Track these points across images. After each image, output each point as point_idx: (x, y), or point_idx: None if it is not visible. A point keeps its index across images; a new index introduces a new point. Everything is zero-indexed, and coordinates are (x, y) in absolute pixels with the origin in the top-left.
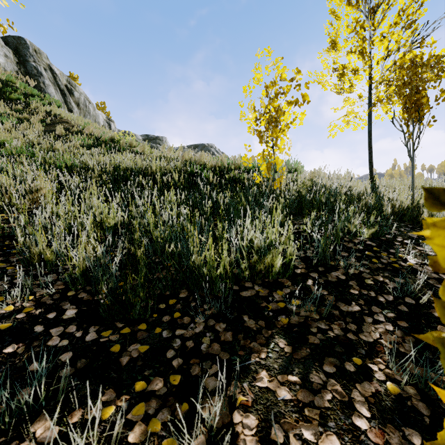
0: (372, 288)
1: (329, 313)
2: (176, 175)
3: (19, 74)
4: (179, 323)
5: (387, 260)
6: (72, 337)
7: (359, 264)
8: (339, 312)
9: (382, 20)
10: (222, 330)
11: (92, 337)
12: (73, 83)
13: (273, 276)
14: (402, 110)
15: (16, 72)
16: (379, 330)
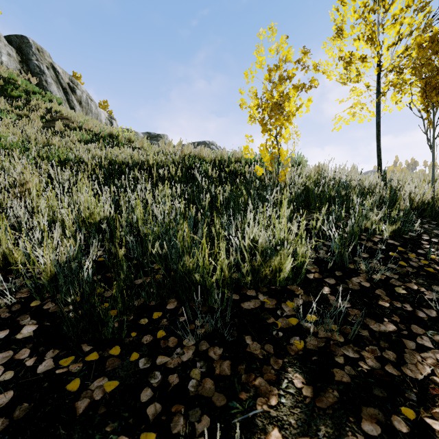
0: (406, 300)
1: (357, 333)
2: (173, 169)
3: (22, 73)
4: (162, 346)
5: (418, 263)
6: (20, 367)
7: (384, 268)
8: (369, 333)
9: (392, 3)
10: (217, 358)
11: (47, 367)
12: (75, 82)
13: (281, 282)
14: (422, 94)
15: (19, 71)
16: (428, 361)
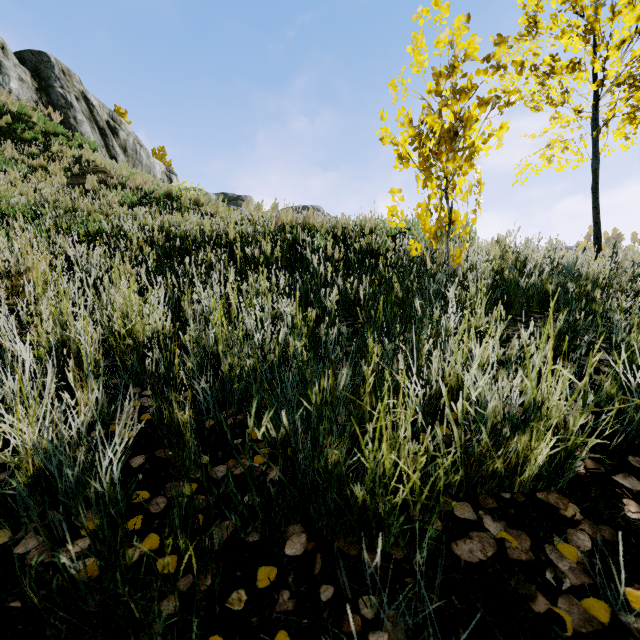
0: None
1: None
2: (269, 245)
3: (40, 106)
4: None
5: None
6: None
7: None
8: None
9: None
10: None
11: None
12: (117, 119)
13: (523, 485)
14: None
15: (35, 103)
16: None
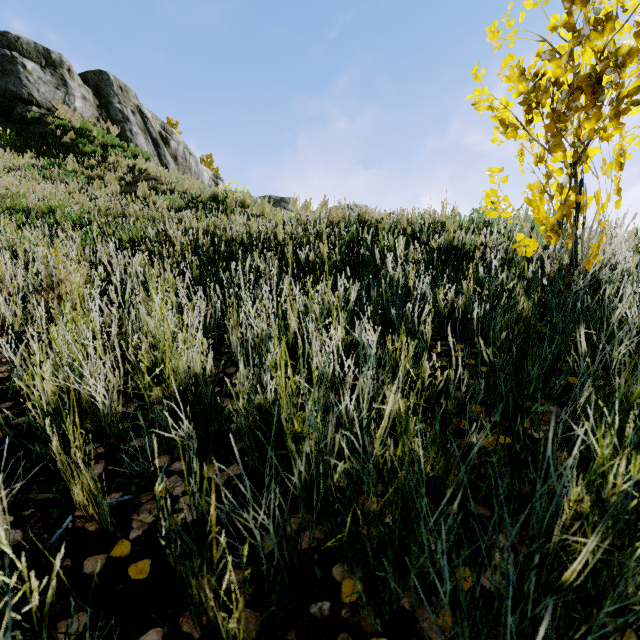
0: None
1: None
2: (326, 247)
3: (100, 122)
4: None
5: None
6: None
7: None
8: None
9: None
10: None
11: None
12: (169, 129)
13: None
14: None
15: (96, 119)
16: None
